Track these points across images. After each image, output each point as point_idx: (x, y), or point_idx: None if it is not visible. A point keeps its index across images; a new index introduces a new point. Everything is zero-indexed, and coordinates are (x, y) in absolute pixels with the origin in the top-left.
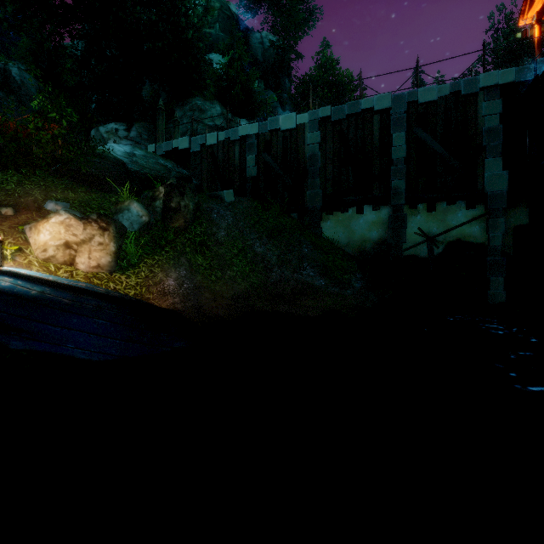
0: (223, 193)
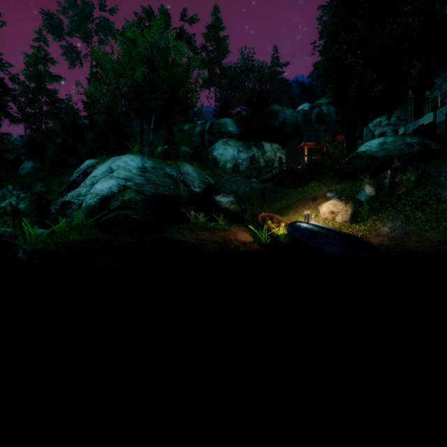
0: None
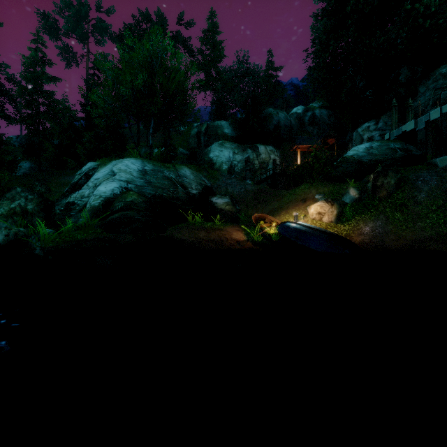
0: (435, 161)
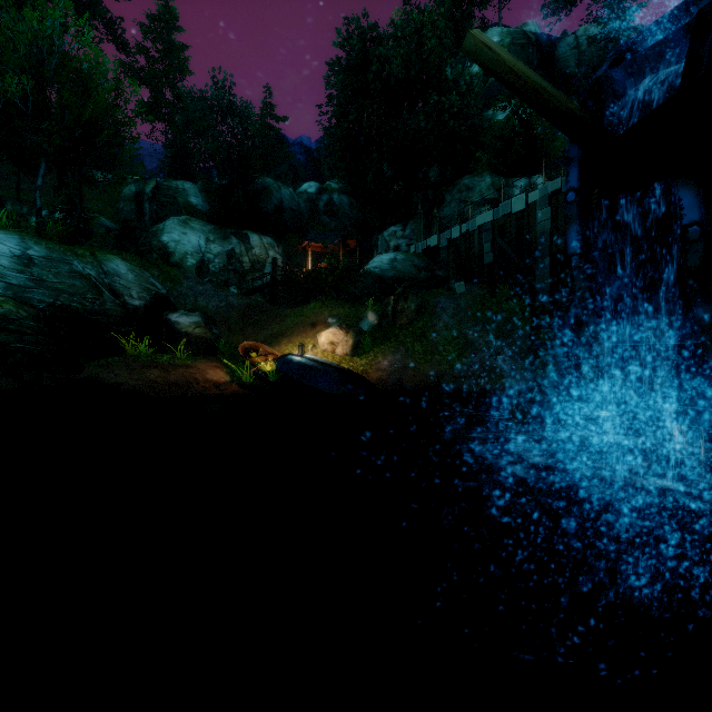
0: (454, 286)
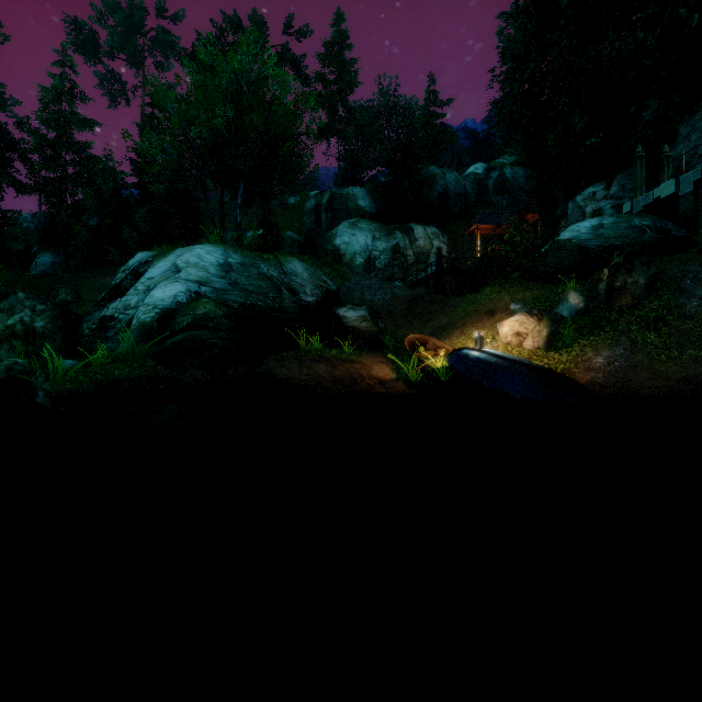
0: None
